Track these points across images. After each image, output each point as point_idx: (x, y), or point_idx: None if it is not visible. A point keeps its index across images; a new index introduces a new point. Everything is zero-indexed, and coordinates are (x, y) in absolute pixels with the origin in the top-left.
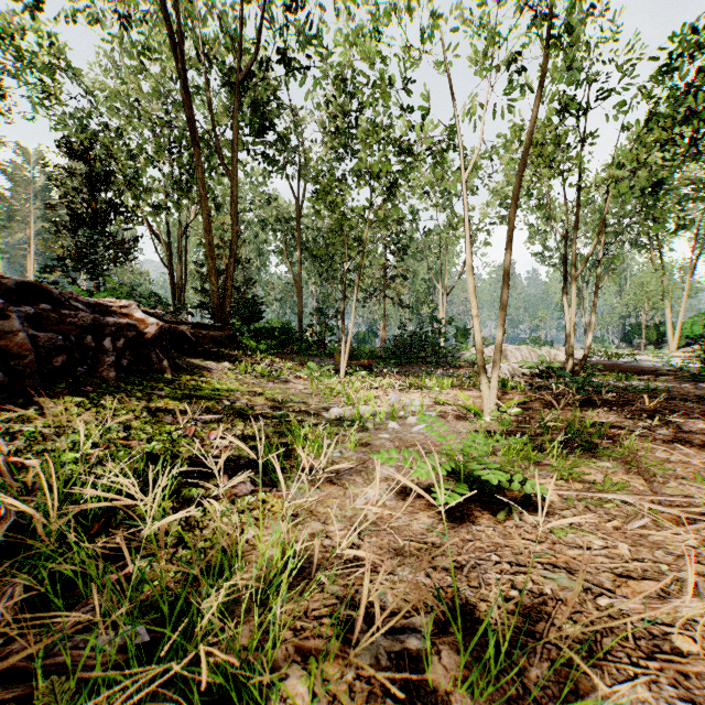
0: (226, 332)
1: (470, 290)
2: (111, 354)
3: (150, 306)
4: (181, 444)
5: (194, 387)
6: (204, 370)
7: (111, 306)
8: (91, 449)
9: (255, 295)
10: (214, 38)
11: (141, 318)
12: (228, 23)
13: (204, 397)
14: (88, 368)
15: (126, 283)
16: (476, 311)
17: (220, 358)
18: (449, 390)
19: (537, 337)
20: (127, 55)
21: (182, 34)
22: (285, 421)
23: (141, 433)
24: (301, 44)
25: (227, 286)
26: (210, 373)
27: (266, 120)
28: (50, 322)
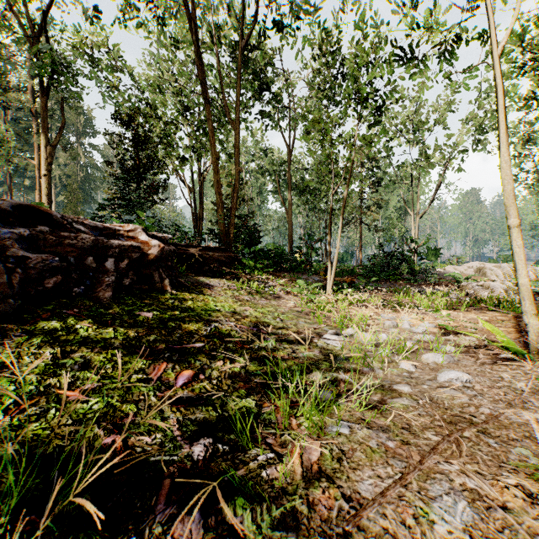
0: (228, 253)
1: (508, 193)
2: (111, 274)
3: (171, 234)
4: (135, 395)
5: (187, 306)
6: (205, 287)
7: (119, 230)
8: (5, 411)
9: (254, 224)
10: (224, 26)
11: (145, 241)
12: (233, 5)
13: (193, 318)
14: (86, 288)
15: (155, 216)
16: (516, 219)
17: (223, 276)
18: (446, 311)
19: (507, 255)
20: (159, 44)
21: (194, 10)
22: (273, 351)
23: (93, 376)
24: (291, 6)
25: (231, 216)
26: (210, 290)
27: (263, 84)
28: (47, 243)
